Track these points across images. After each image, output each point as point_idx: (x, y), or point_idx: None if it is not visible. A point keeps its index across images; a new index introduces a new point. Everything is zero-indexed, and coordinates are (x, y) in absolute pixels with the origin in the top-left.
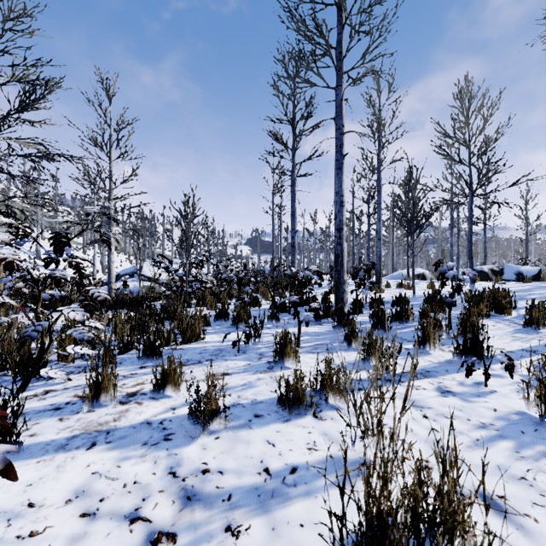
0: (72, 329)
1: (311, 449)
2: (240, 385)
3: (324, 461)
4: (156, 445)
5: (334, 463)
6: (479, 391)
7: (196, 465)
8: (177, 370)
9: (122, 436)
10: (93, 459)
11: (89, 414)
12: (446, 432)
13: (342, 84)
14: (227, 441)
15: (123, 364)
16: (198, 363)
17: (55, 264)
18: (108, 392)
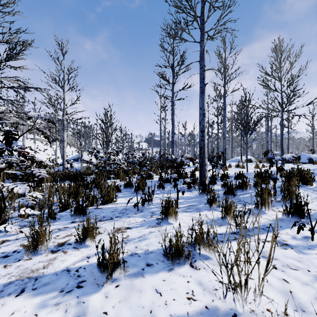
0: (21, 198)
1: (190, 298)
2: (137, 237)
3: (201, 313)
4: (70, 293)
5: (210, 315)
6: (308, 244)
7: (98, 314)
8: (93, 227)
9: (46, 283)
10: (18, 306)
11: (26, 261)
12: (294, 282)
13: (204, 39)
14: (124, 289)
15: (60, 220)
16: (110, 219)
17: (10, 153)
18: (43, 244)
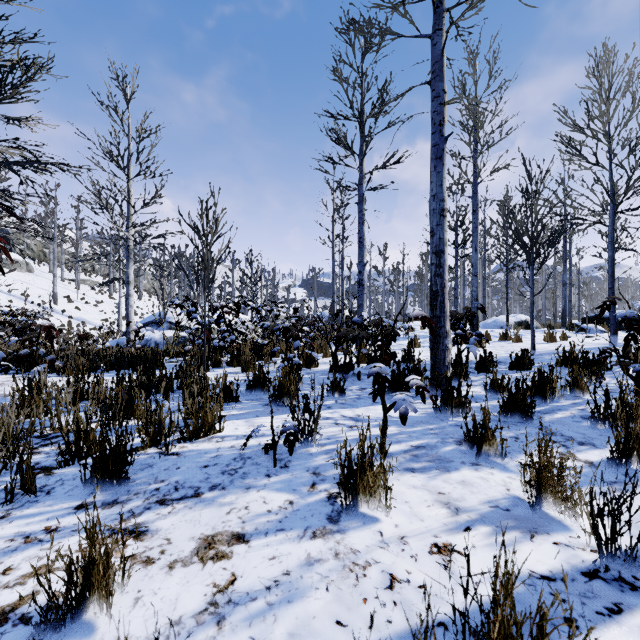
0: None
1: None
2: (263, 586)
3: None
4: None
5: None
6: None
7: None
8: (111, 554)
9: None
10: None
11: None
12: None
13: (443, 26)
14: None
15: (50, 496)
16: (192, 495)
17: None
18: None
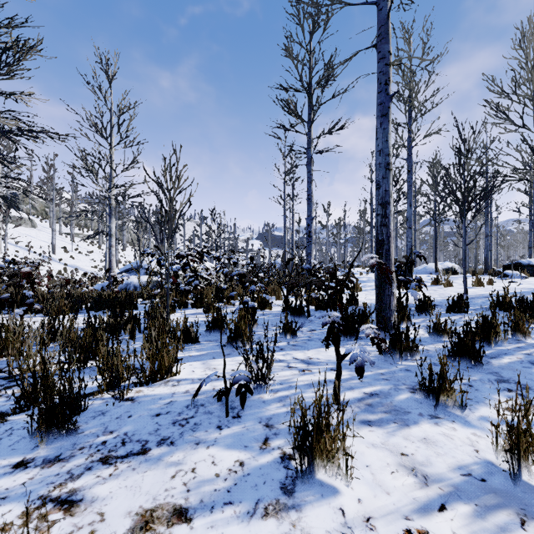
0: None
1: None
2: None
3: None
4: None
5: None
6: None
7: None
8: None
9: None
10: None
11: None
12: None
13: None
14: None
15: None
16: (139, 451)
17: None
18: None
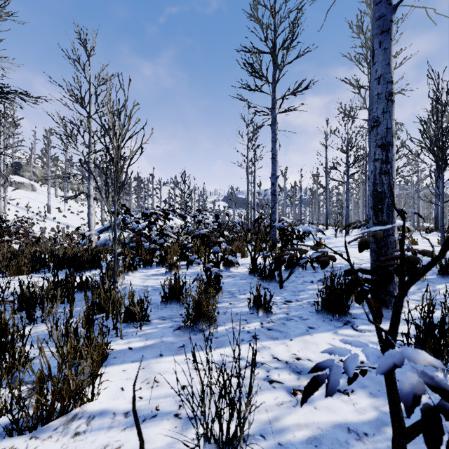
0: None
1: None
2: None
3: None
4: None
5: None
6: None
7: None
8: None
9: None
10: None
11: None
12: None
13: None
14: None
15: None
16: None
17: None
18: None
